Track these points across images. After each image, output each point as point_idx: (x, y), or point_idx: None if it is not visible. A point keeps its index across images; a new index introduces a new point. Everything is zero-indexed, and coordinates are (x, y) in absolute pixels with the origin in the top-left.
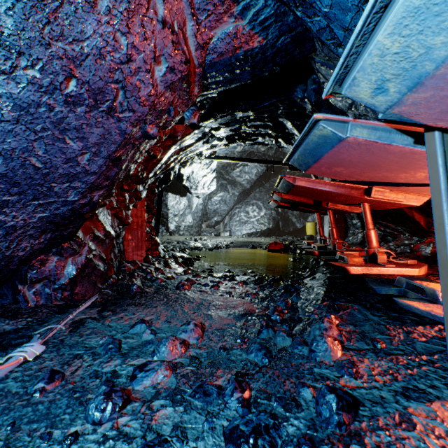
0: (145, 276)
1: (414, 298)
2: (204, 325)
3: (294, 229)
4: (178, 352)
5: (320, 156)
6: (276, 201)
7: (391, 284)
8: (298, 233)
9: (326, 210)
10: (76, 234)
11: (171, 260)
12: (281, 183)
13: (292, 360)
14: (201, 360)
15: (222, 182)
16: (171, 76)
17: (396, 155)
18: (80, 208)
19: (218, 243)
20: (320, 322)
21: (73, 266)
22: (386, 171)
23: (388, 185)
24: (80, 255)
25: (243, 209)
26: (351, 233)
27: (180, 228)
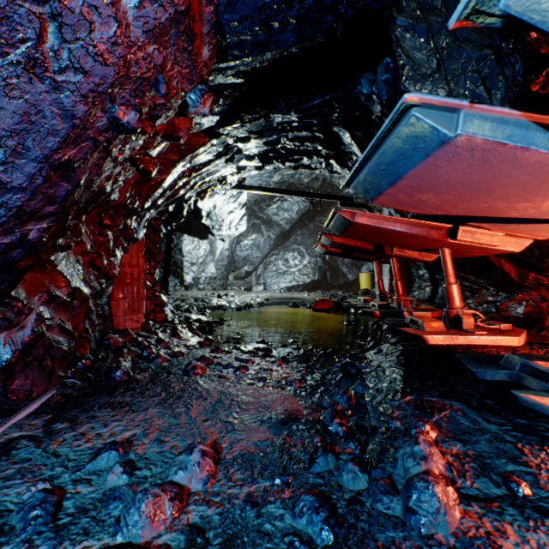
0: (141, 352)
1: (541, 390)
2: (220, 446)
3: (345, 281)
4: (166, 519)
5: (401, 174)
6: (325, 246)
7: (496, 364)
8: (350, 286)
9: (389, 257)
10: (12, 295)
11: (182, 325)
12: (333, 221)
13: (378, 533)
14: (207, 538)
15: (255, 221)
16: (154, 10)
17: (527, 169)
18: (2, 251)
19: (248, 301)
20: (414, 443)
21: (6, 347)
22: (498, 198)
23: (490, 222)
24: (20, 327)
25: (282, 256)
26: (417, 287)
27: (199, 281)
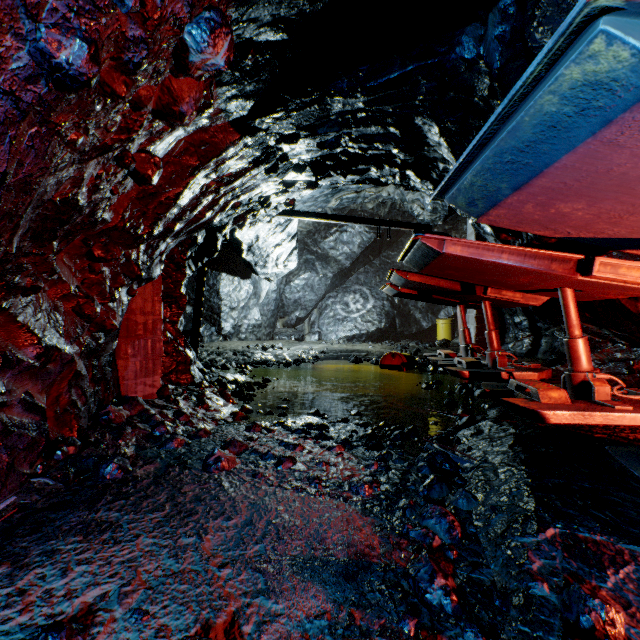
0: (151, 431)
1: None
2: (240, 630)
3: (418, 329)
4: None
5: (541, 166)
6: (396, 287)
7: None
8: (424, 336)
9: (479, 301)
10: None
11: (213, 389)
12: (411, 252)
13: None
14: None
15: (308, 257)
16: None
17: None
18: None
19: (300, 354)
20: None
21: None
22: None
23: None
24: None
25: (340, 299)
26: (512, 337)
27: (240, 329)
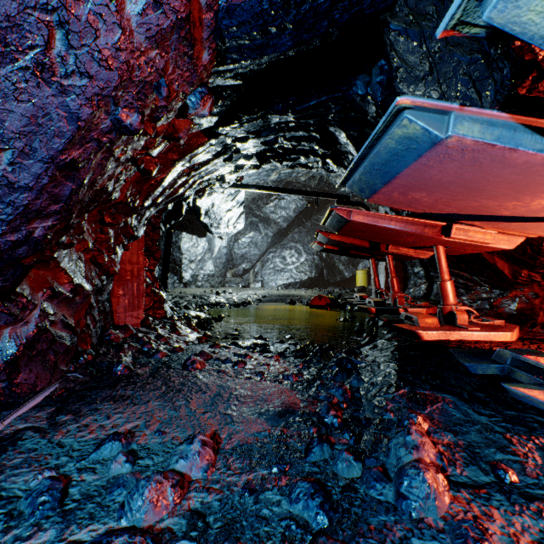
0: (141, 347)
1: (531, 384)
2: (220, 437)
3: (341, 278)
4: (168, 504)
5: (395, 173)
6: (321, 244)
7: (488, 359)
8: (346, 284)
9: (384, 255)
10: (17, 291)
11: (181, 322)
12: (330, 219)
13: (370, 517)
14: (208, 522)
15: (253, 219)
16: (156, 17)
17: (516, 169)
18: (9, 248)
19: (246, 298)
20: (406, 433)
21: (11, 341)
22: (489, 197)
23: (482, 220)
24: (25, 323)
25: (279, 254)
26: (412, 284)
27: (197, 278)
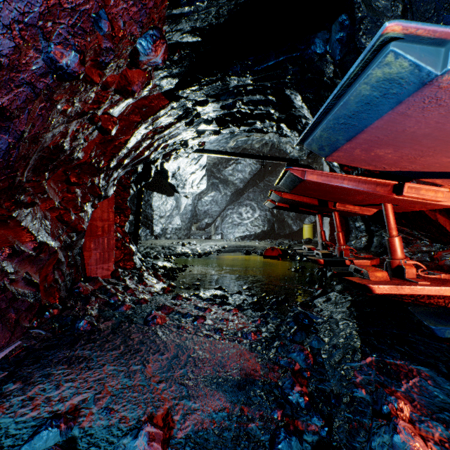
0: (108, 299)
1: None
2: (172, 418)
3: (290, 231)
4: None
5: (363, 127)
6: (274, 202)
7: None
8: (294, 236)
9: (331, 211)
10: None
11: (149, 272)
12: (284, 179)
13: None
14: None
15: (214, 181)
16: None
17: None
18: None
19: (208, 248)
20: (393, 431)
21: None
22: None
23: (445, 178)
24: None
25: (236, 210)
26: (354, 237)
27: (166, 231)
